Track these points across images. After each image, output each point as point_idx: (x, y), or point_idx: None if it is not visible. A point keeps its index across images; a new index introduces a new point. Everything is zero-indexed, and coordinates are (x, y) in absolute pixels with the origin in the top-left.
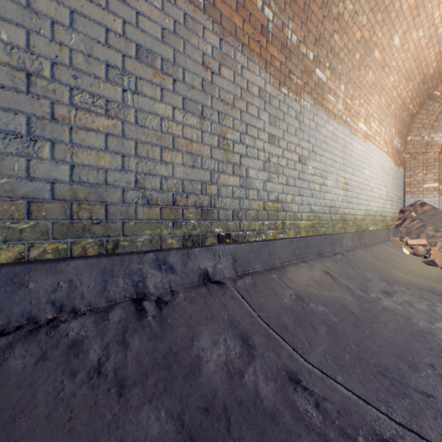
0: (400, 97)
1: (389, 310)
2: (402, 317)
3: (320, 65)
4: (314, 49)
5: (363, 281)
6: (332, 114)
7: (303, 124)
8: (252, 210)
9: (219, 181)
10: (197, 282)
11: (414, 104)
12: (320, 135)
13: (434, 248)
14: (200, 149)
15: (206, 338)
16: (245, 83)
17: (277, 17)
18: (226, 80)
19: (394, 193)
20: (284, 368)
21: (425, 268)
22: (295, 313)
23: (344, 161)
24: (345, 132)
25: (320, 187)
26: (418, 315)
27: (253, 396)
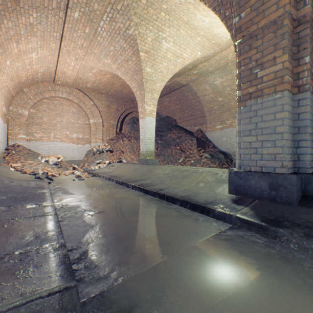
0: (8, 86)
1: (15, 185)
2: (20, 185)
3: None
4: None
5: (0, 179)
6: None
7: None
8: None
9: None
10: None
11: (15, 91)
12: None
13: (26, 167)
14: None
15: None
16: None
17: None
18: None
19: (3, 138)
20: None
21: (23, 175)
22: None
23: None
24: None
25: None
26: (25, 184)
27: None
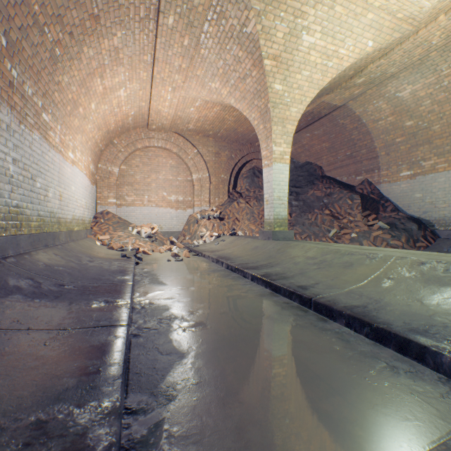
0: (95, 138)
1: (94, 266)
2: (99, 267)
3: (46, 111)
4: (43, 100)
5: (78, 257)
6: (53, 146)
7: (35, 152)
8: (2, 213)
9: None
10: None
11: (103, 144)
12: (45, 160)
13: (114, 240)
14: None
15: (13, 280)
16: None
17: (20, 76)
18: None
19: (91, 204)
20: (57, 284)
21: (109, 251)
22: (50, 270)
23: (60, 180)
24: (61, 159)
25: (45, 198)
26: (105, 266)
27: (50, 290)
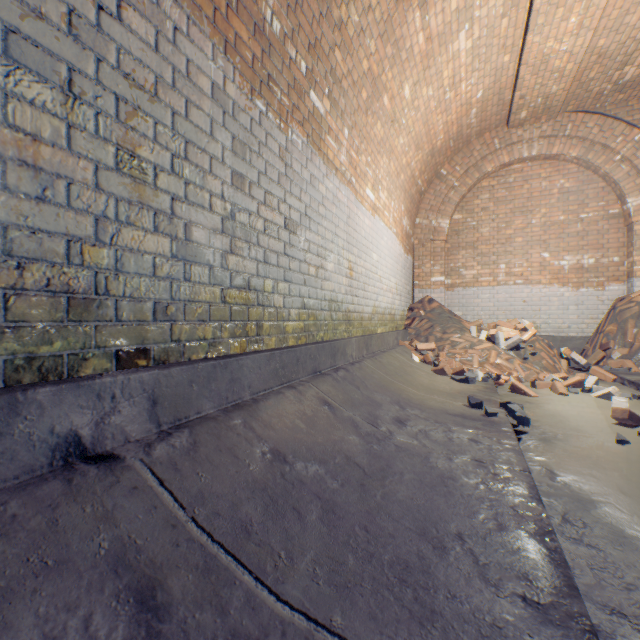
0: (410, 167)
1: (405, 449)
2: (419, 457)
3: (317, 88)
4: (308, 58)
5: (372, 408)
6: (333, 167)
7: (292, 170)
8: (199, 303)
9: (119, 240)
10: (44, 466)
11: (423, 180)
12: (317, 193)
13: (442, 353)
14: (65, 163)
15: (24, 639)
16: (183, 62)
17: None
18: (139, 38)
19: (404, 286)
20: None
21: (436, 379)
22: (268, 492)
23: (348, 238)
24: (350, 197)
25: (317, 271)
26: (436, 451)
27: None
